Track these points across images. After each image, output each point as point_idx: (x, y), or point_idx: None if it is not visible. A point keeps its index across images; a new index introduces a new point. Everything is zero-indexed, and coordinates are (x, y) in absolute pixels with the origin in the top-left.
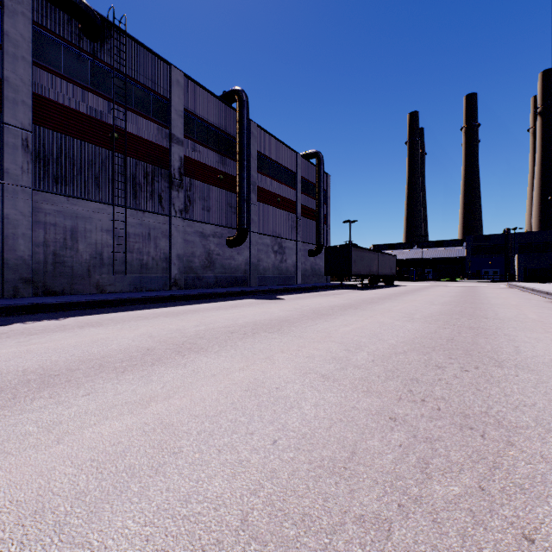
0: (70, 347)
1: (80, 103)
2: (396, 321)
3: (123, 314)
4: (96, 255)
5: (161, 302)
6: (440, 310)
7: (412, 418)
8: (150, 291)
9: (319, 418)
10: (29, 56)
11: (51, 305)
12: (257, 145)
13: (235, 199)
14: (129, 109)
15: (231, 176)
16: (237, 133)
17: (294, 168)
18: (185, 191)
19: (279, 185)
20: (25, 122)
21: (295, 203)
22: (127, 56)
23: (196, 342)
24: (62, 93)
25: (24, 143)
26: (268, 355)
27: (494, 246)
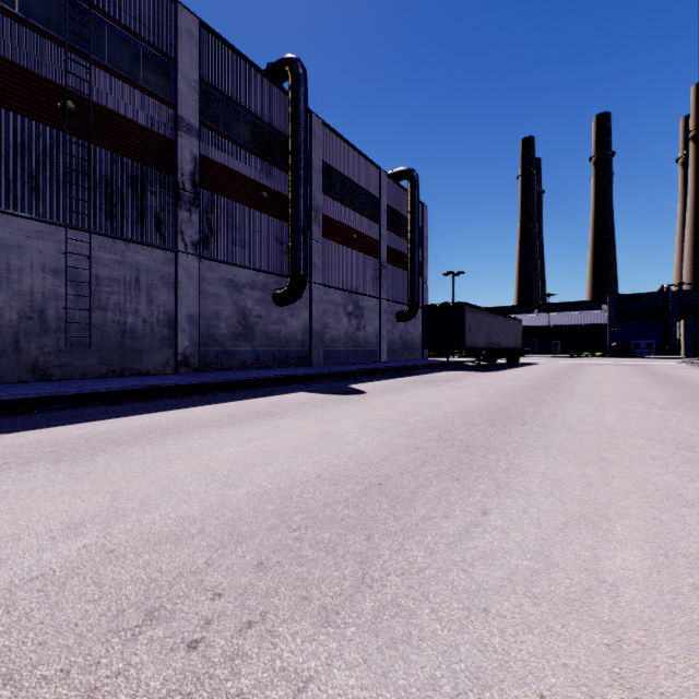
0: None
1: None
2: None
3: None
4: (31, 314)
5: (130, 400)
6: None
7: None
8: (134, 377)
9: None
10: None
11: None
12: (321, 151)
13: (286, 231)
14: (99, 66)
15: (281, 195)
16: (289, 125)
17: (377, 192)
18: (202, 212)
19: (354, 214)
20: None
21: (378, 244)
22: None
23: None
24: None
25: None
26: None
27: (648, 309)
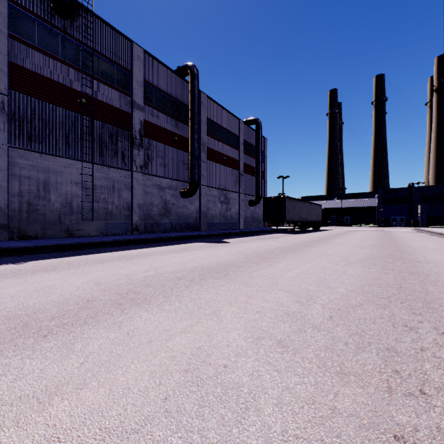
0: (8, 297)
1: (52, 72)
2: (336, 265)
3: (82, 257)
4: (66, 204)
5: (121, 245)
6: (371, 254)
7: (429, 438)
8: (114, 236)
9: (290, 438)
10: (5, 29)
11: (18, 249)
12: (206, 112)
13: (187, 157)
14: (96, 79)
15: (184, 138)
16: (189, 101)
17: (237, 132)
18: (144, 149)
19: (224, 146)
20: (1, 87)
21: (238, 162)
22: (94, 33)
23: (141, 291)
24: (36, 63)
25: (0, 105)
26: (215, 309)
27: (401, 197)
